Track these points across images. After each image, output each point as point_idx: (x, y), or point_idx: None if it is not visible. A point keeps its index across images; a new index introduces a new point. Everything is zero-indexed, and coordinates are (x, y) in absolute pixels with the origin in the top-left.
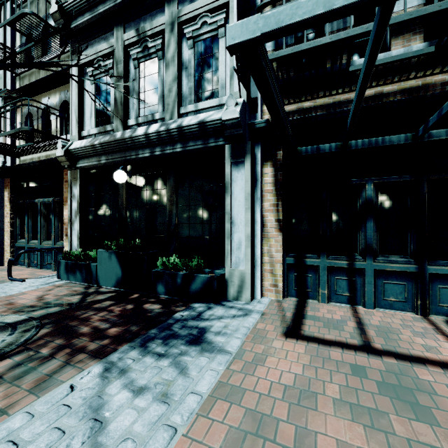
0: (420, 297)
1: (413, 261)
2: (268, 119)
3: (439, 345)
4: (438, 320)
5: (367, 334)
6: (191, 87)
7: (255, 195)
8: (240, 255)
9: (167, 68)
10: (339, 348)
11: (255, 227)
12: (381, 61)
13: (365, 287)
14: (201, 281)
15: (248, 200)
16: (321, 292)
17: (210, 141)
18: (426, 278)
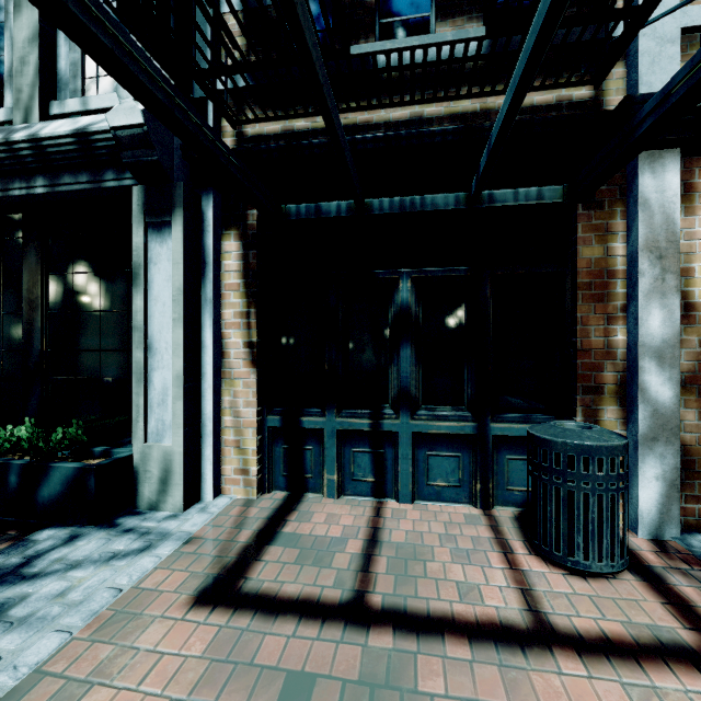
0: (480, 478)
1: (471, 416)
2: None
3: (488, 576)
4: (504, 517)
5: (373, 569)
6: (76, 61)
7: (203, 294)
8: (165, 415)
9: (17, 12)
10: (297, 619)
11: (202, 357)
12: (404, 44)
13: (399, 465)
14: (63, 479)
15: (178, 302)
16: (328, 478)
17: (106, 176)
18: (489, 445)
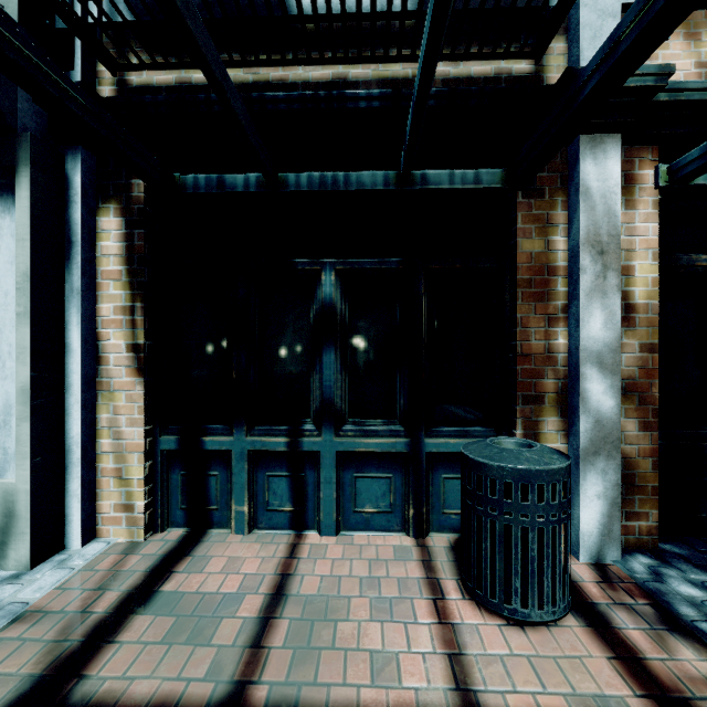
0: (413, 502)
1: (403, 430)
2: (83, 82)
3: (413, 636)
4: (439, 546)
5: (269, 640)
6: None
7: (68, 282)
8: (8, 441)
9: None
10: None
11: (66, 364)
12: None
13: (321, 490)
14: None
15: (23, 292)
16: (236, 510)
17: None
18: (423, 464)
